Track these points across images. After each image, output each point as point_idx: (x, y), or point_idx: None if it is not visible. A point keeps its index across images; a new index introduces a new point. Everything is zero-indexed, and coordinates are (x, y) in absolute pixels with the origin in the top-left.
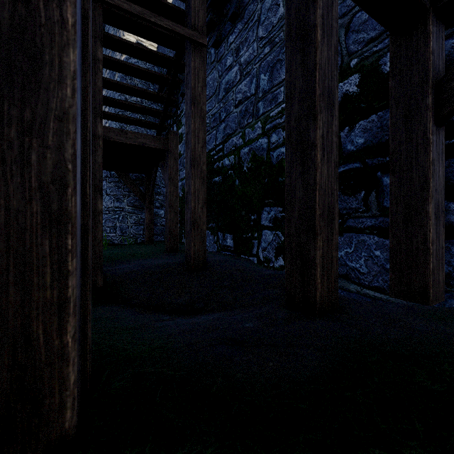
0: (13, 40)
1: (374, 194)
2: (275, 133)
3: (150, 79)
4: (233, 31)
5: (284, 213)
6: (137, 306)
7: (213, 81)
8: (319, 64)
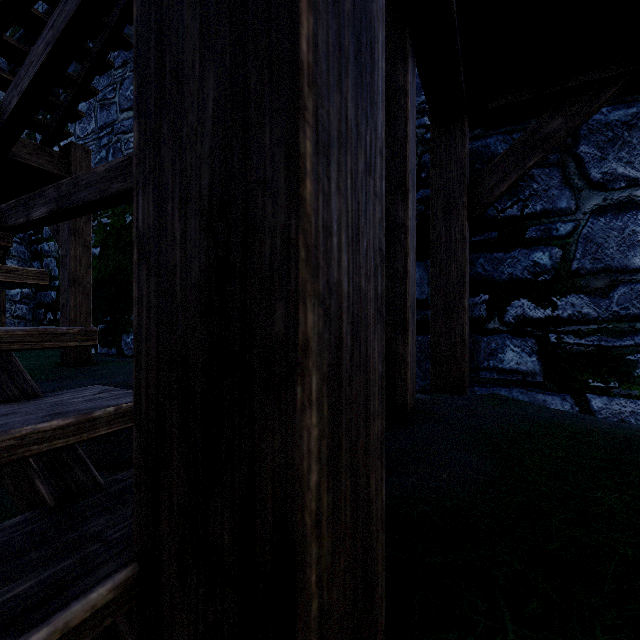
0: (361, 7)
1: None
2: None
3: None
4: None
5: None
6: None
7: None
8: (409, 136)
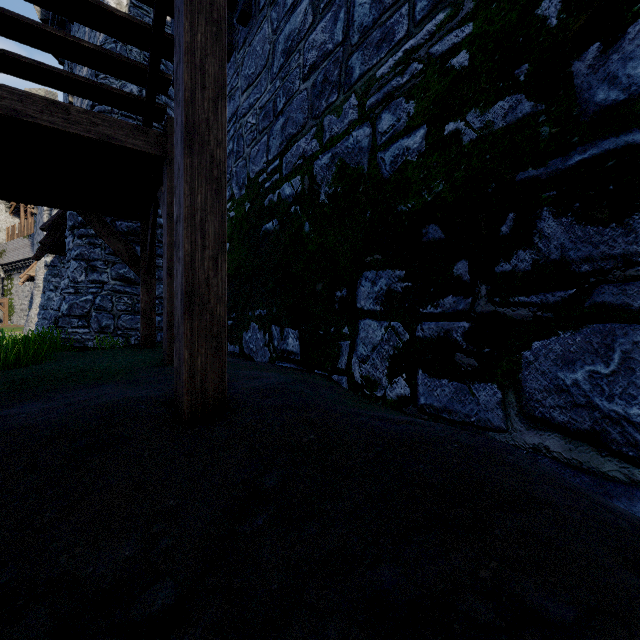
0: None
1: None
2: (389, 110)
3: None
4: None
5: (409, 281)
6: None
7: (262, 45)
8: None
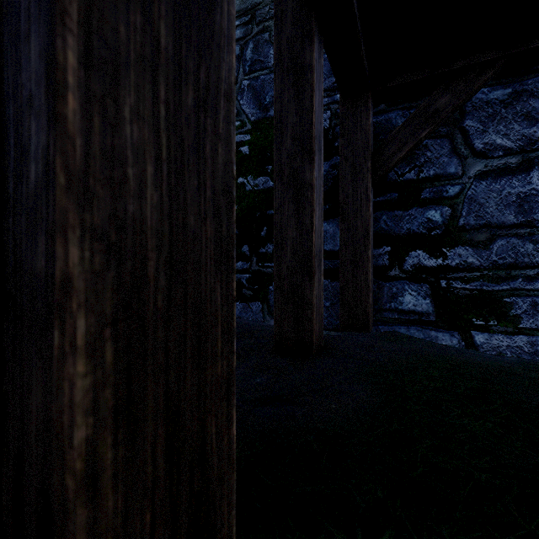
0: None
1: None
2: None
3: None
4: None
5: None
6: None
7: None
8: (315, 106)
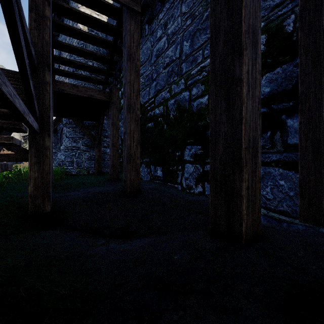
0: None
1: (279, 133)
2: (195, 87)
3: (95, 43)
4: (162, 10)
5: (202, 150)
6: (79, 229)
7: (146, 50)
8: (245, 1)
